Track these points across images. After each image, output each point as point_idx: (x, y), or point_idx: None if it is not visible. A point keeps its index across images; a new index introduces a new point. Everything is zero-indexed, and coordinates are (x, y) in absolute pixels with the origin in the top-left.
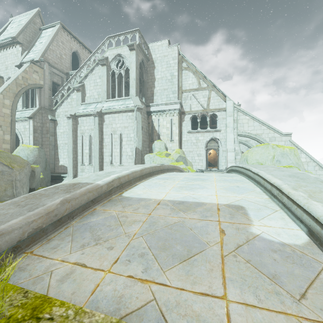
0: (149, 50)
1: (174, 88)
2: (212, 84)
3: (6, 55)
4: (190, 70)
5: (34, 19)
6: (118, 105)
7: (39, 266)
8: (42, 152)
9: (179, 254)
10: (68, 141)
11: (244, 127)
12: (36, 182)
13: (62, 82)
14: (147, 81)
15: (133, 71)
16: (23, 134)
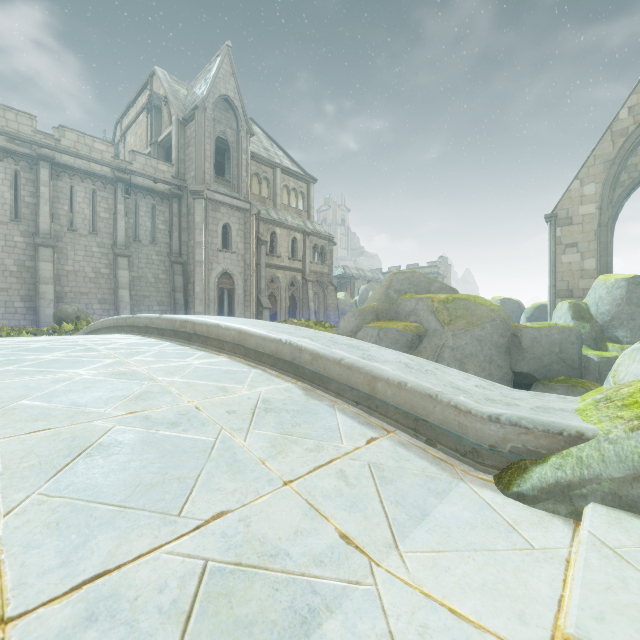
0: None
1: None
2: None
3: None
4: None
5: None
6: None
7: None
8: None
9: None
10: None
11: None
12: (532, 362)
13: None
14: None
15: None
16: None
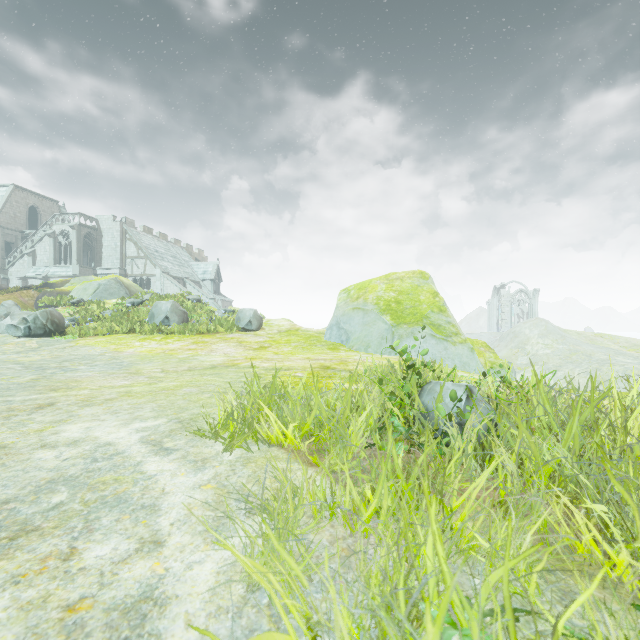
0: (98, 221)
1: (118, 255)
2: (147, 255)
3: None
4: (132, 242)
5: None
6: (61, 271)
7: None
8: None
9: None
10: None
11: (168, 289)
12: None
13: (17, 240)
14: (97, 247)
15: (75, 245)
16: None
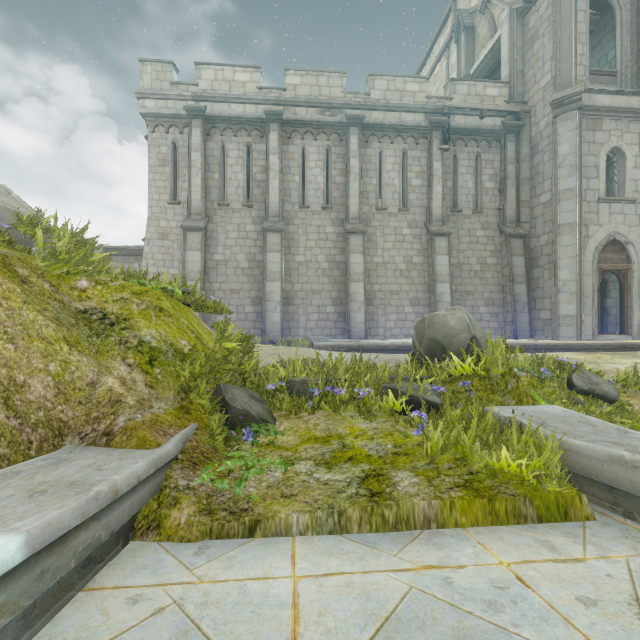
0: None
1: None
2: None
3: None
4: None
5: None
6: None
7: (619, 544)
8: None
9: (412, 632)
10: None
11: None
12: None
13: None
14: None
15: None
16: None
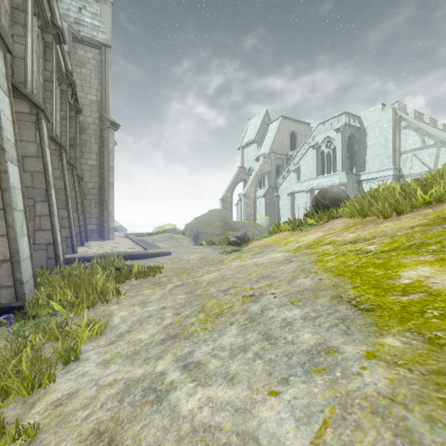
0: (360, 118)
1: (388, 152)
2: (441, 140)
3: (248, 152)
4: (410, 129)
5: (264, 119)
6: (326, 181)
7: None
8: (271, 221)
9: None
10: (288, 212)
11: None
12: None
13: (283, 162)
14: (358, 149)
15: (339, 150)
16: (259, 208)
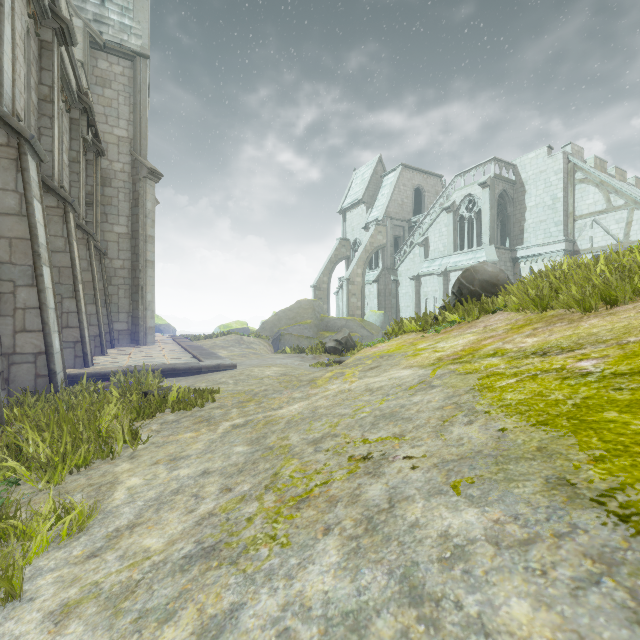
0: (516, 168)
1: (557, 217)
2: (635, 199)
3: (353, 217)
4: (590, 183)
5: (376, 169)
6: (466, 260)
7: None
8: (386, 317)
9: None
10: (411, 305)
11: None
12: None
13: (404, 232)
14: (513, 213)
15: (486, 214)
16: (368, 298)
